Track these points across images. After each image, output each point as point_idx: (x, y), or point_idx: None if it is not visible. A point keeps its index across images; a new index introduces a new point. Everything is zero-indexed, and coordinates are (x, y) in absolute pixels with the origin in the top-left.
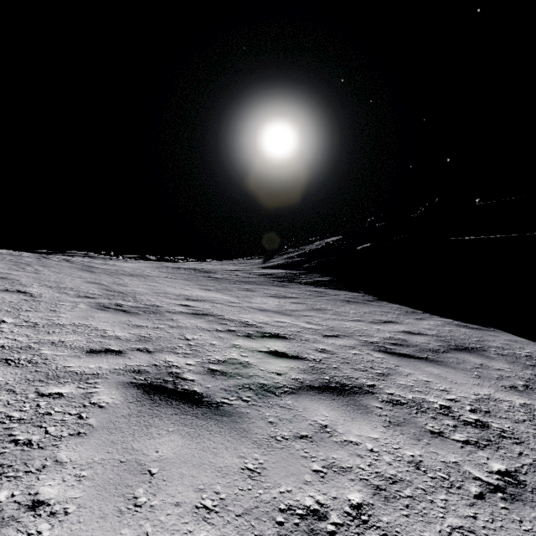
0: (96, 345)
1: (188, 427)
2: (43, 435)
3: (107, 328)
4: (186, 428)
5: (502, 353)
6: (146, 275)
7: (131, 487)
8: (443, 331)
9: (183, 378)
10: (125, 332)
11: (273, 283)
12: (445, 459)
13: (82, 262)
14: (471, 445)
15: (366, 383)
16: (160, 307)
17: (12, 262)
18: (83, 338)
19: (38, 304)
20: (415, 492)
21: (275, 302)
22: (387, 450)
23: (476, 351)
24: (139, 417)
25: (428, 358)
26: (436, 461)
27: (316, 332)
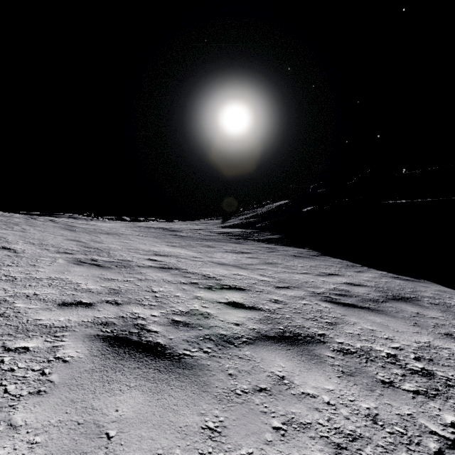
0: (68, 298)
1: (150, 382)
2: (1, 395)
3: (81, 282)
4: (147, 383)
5: (434, 302)
6: (120, 233)
7: (85, 454)
8: (380, 282)
9: (148, 330)
10: (97, 285)
11: (230, 240)
12: (399, 411)
13: (65, 222)
14: (422, 395)
15: (317, 332)
16: (131, 262)
17: (2, 222)
18: (57, 291)
19: (19, 259)
20: (376, 451)
21: (232, 257)
22: (343, 403)
23: (412, 300)
24: (102, 372)
25: (370, 308)
26: (391, 413)
27: (269, 284)
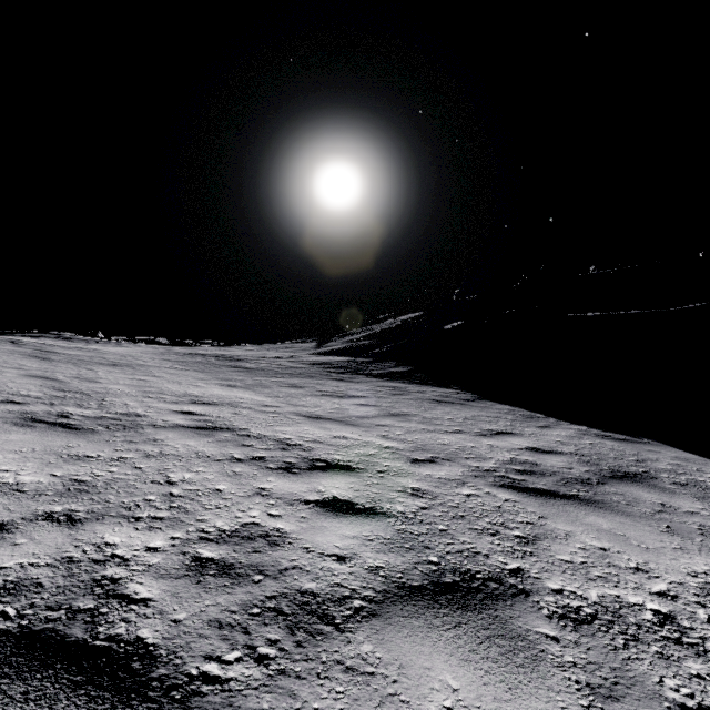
0: None
1: None
2: None
3: (7, 466)
4: None
5: (680, 480)
6: (138, 364)
7: None
8: (583, 446)
9: (124, 598)
10: (42, 474)
11: (330, 375)
12: None
13: (39, 345)
14: None
15: (506, 565)
16: (141, 418)
17: None
18: None
19: None
20: None
21: (333, 405)
22: None
23: (643, 479)
24: None
25: (581, 497)
26: None
27: (399, 455)
